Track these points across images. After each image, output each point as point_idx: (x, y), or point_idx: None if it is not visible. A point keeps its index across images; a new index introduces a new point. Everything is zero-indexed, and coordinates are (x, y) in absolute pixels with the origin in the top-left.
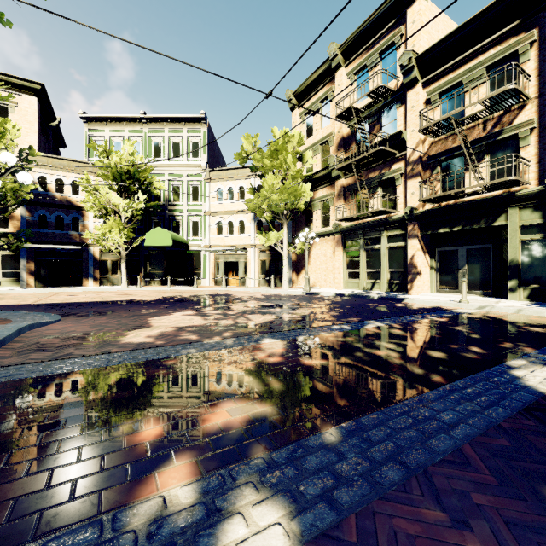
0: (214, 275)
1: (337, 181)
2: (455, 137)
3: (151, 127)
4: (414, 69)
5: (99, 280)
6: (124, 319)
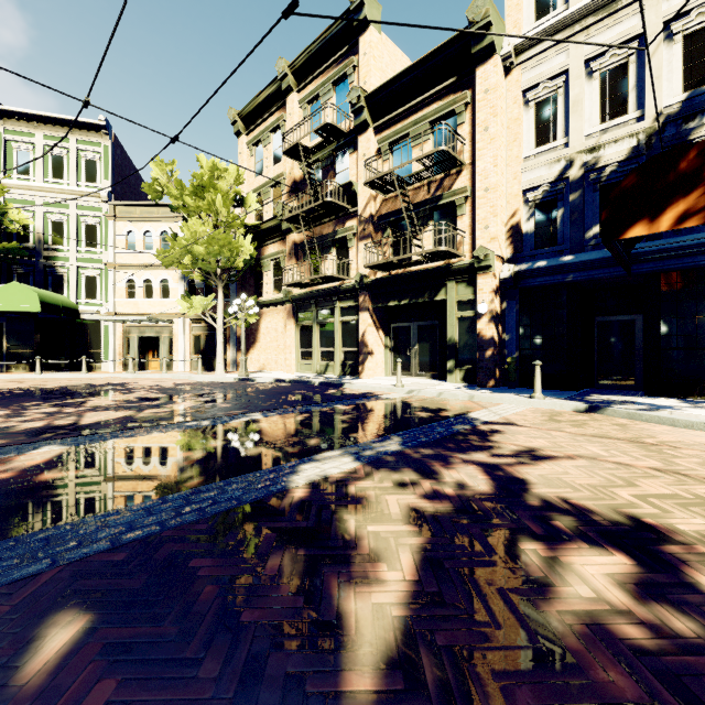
0: (122, 356)
1: (288, 235)
2: (403, 197)
3: (11, 126)
4: (364, 110)
5: None
6: None
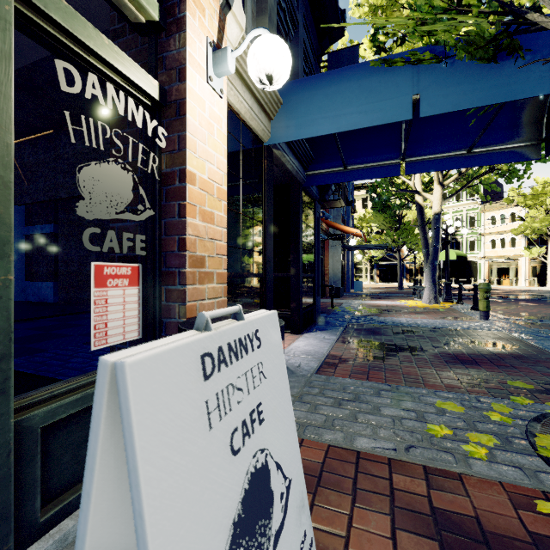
0: (488, 278)
1: None
2: None
3: None
4: None
5: (408, 279)
6: None
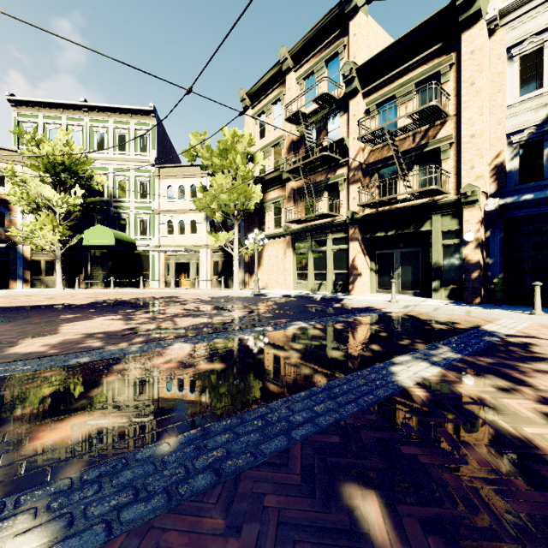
0: (164, 277)
1: (287, 183)
2: (390, 147)
3: (93, 116)
4: (354, 79)
5: (30, 282)
6: (32, 326)
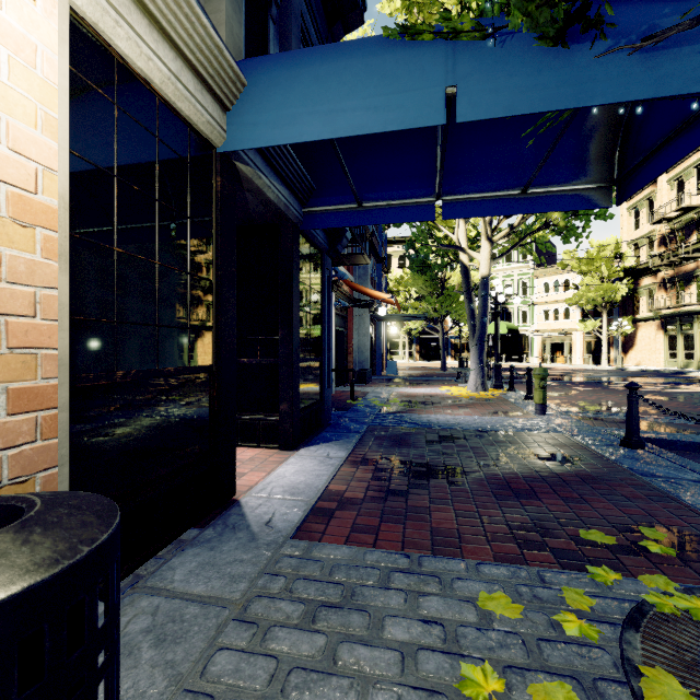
0: (541, 355)
1: (658, 273)
2: None
3: None
4: None
5: (453, 357)
6: None
